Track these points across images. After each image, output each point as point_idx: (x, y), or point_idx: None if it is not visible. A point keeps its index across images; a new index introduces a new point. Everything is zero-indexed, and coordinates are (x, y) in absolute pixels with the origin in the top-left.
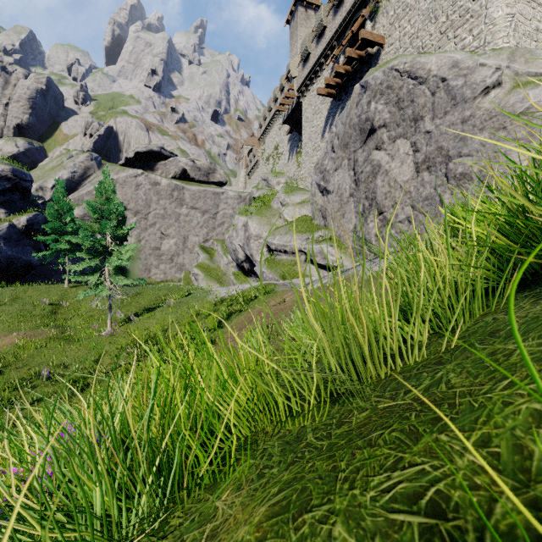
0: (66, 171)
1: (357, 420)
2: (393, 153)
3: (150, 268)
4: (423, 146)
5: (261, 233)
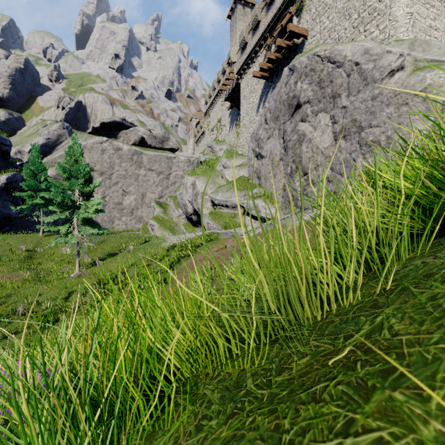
0: (41, 138)
1: (298, 367)
2: (315, 125)
3: (113, 219)
4: (340, 119)
5: (206, 190)
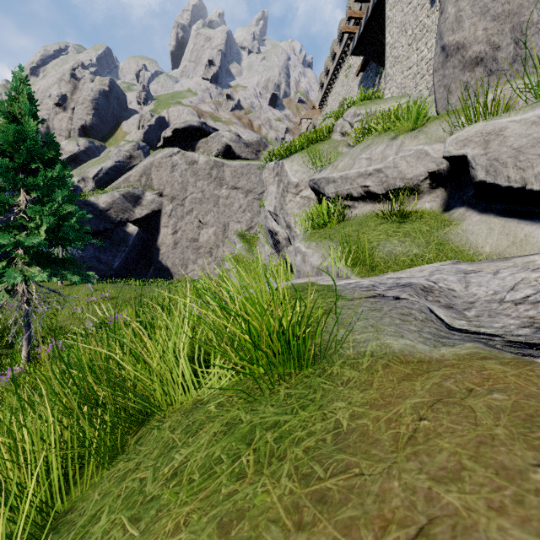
0: (110, 161)
1: None
2: None
3: (187, 263)
4: None
5: (306, 178)
